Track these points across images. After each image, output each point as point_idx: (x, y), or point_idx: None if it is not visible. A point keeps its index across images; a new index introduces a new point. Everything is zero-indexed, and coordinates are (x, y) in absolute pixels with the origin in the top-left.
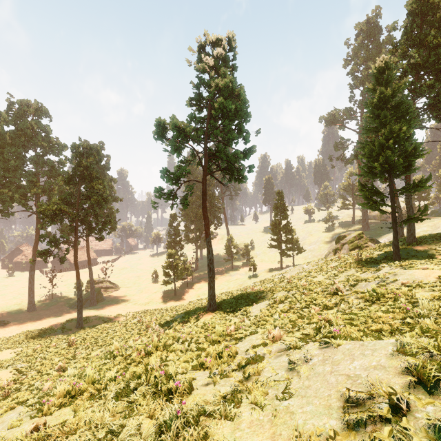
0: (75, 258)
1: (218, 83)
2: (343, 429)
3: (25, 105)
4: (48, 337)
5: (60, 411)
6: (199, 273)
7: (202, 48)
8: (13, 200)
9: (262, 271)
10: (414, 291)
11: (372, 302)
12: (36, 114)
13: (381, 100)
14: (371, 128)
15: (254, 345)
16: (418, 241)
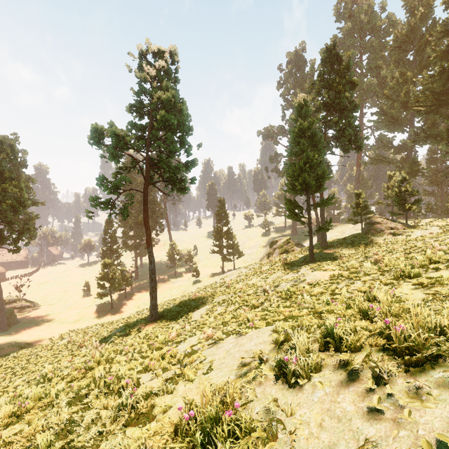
0: None
1: (160, 96)
2: (236, 378)
3: None
4: None
5: (10, 429)
6: (139, 283)
7: (144, 56)
8: None
9: (205, 277)
10: (313, 289)
11: (287, 299)
12: None
13: (301, 130)
14: (294, 152)
15: (192, 345)
16: (329, 245)
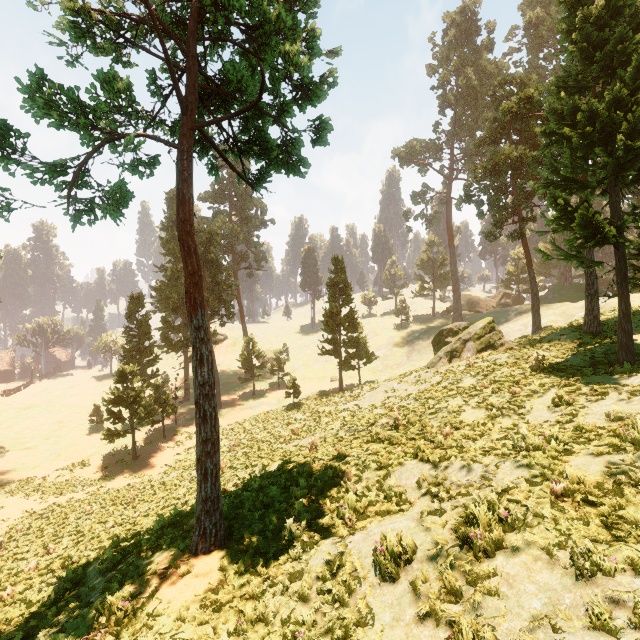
0: None
1: None
2: None
3: None
4: None
5: None
6: (191, 408)
7: None
8: None
9: (308, 397)
10: None
11: None
12: None
13: (605, 12)
14: (574, 81)
15: None
16: (605, 330)
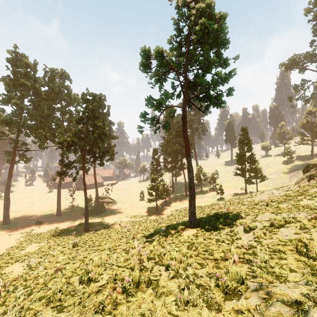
0: (83, 178)
1: (198, 8)
2: None
3: (54, 72)
4: (63, 236)
5: None
6: (175, 195)
7: None
8: (46, 137)
9: (228, 195)
10: None
11: None
12: (61, 78)
13: None
14: None
15: None
16: None
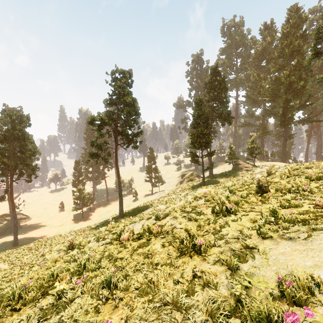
0: (11, 196)
1: (125, 99)
2: None
3: None
4: None
5: None
6: (97, 202)
7: (114, 74)
8: None
9: (140, 197)
10: None
11: None
12: None
13: (198, 116)
14: (195, 126)
15: None
16: (214, 176)
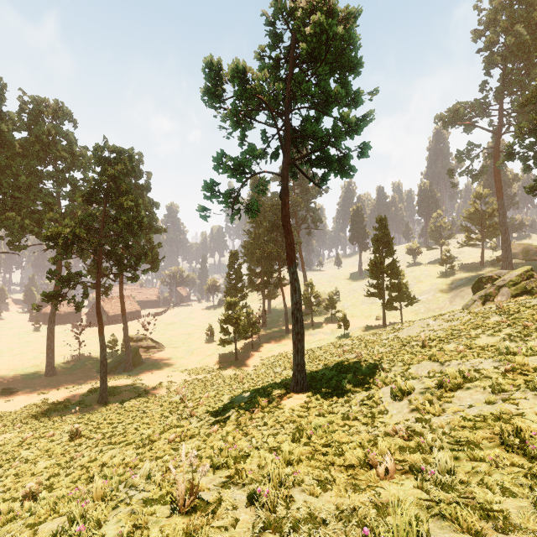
0: (97, 304)
1: None
2: None
3: (41, 104)
4: (54, 417)
5: None
6: (267, 331)
7: None
8: (24, 228)
9: (355, 330)
10: None
11: None
12: (55, 116)
13: None
14: None
15: None
16: None
